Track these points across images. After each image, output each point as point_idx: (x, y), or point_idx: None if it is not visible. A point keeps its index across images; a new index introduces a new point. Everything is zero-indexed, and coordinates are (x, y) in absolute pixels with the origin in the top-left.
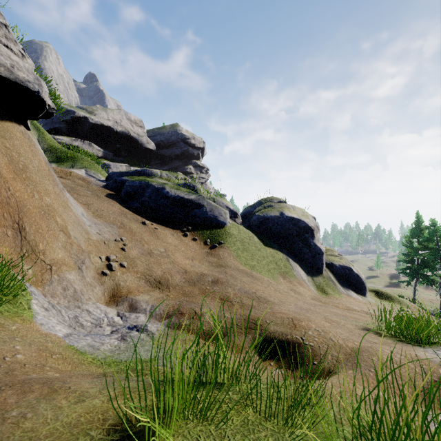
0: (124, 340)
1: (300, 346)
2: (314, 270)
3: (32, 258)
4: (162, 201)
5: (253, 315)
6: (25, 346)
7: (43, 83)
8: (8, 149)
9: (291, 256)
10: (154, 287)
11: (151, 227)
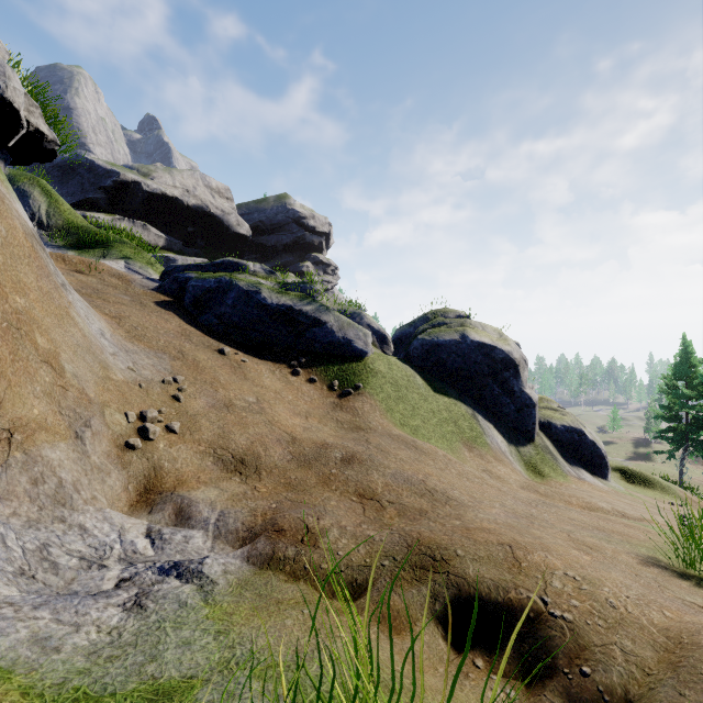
0: (139, 607)
1: (540, 619)
2: (520, 434)
3: None
4: (255, 313)
5: (428, 537)
6: None
7: (10, 73)
8: None
9: (479, 410)
10: (231, 471)
11: (234, 359)
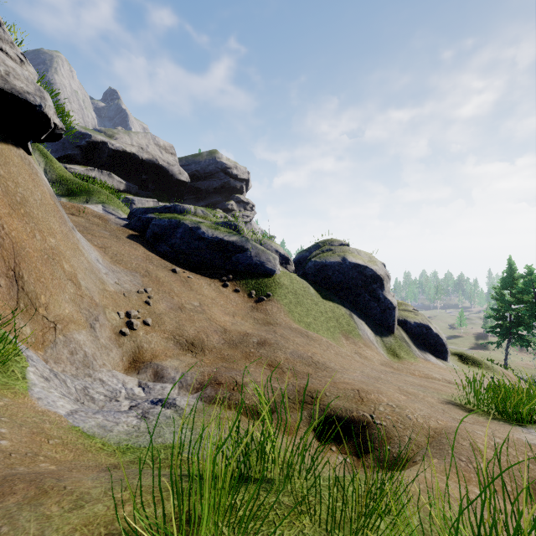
0: (145, 418)
1: (368, 425)
2: (384, 329)
3: (32, 314)
4: (196, 244)
5: (309, 386)
6: (14, 428)
7: (46, 96)
8: (2, 178)
9: (355, 312)
10: (186, 350)
11: (182, 276)
